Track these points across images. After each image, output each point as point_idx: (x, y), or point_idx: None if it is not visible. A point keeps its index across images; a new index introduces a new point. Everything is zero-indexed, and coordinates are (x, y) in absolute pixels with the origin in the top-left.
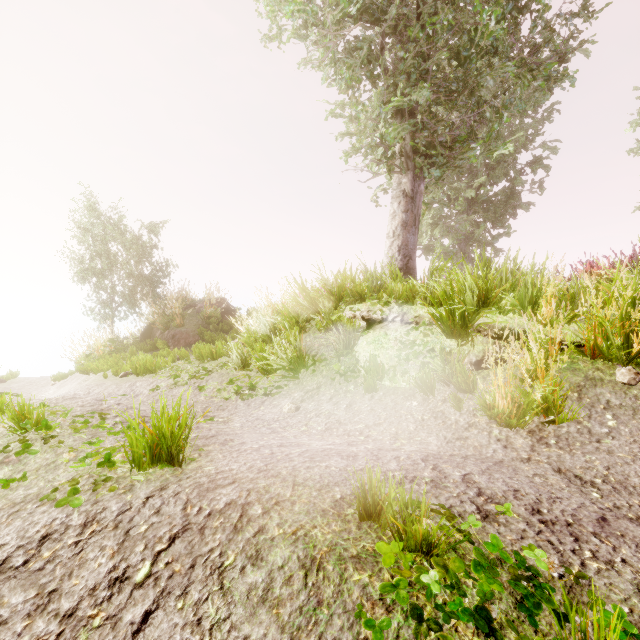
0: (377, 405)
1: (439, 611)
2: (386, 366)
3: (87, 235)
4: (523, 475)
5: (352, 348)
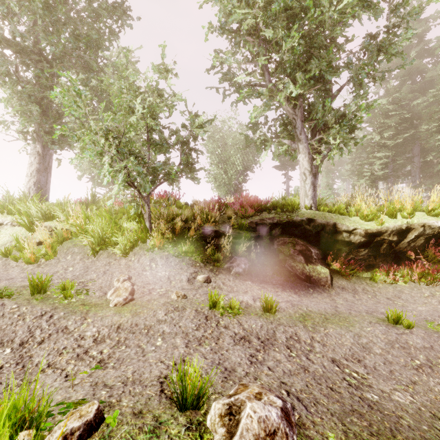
0: None
1: None
2: None
3: None
4: (10, 275)
5: None
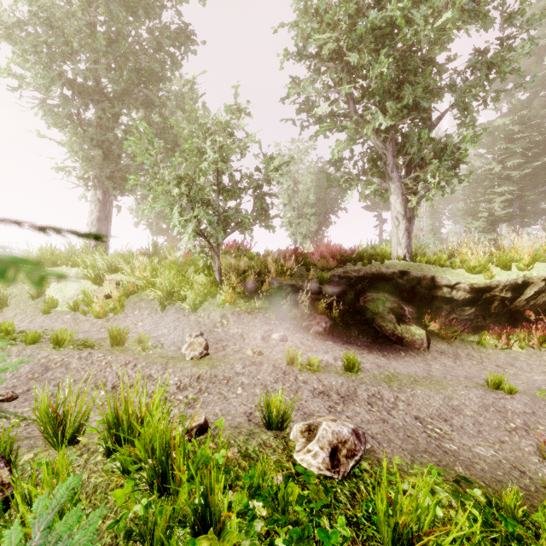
0: (47, 319)
1: (2, 339)
2: (61, 301)
3: None
4: (83, 329)
5: (43, 293)
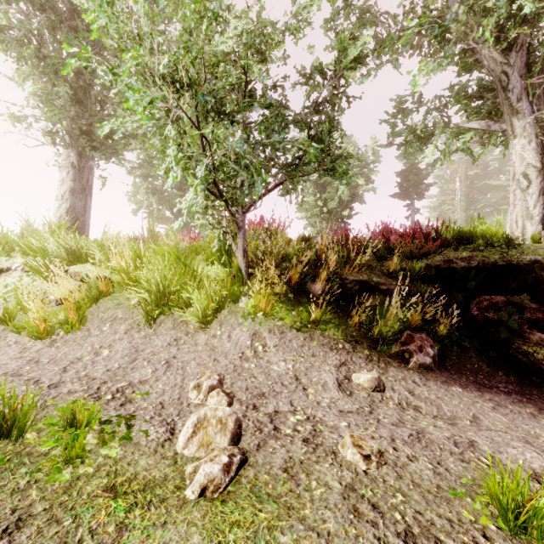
0: None
1: None
2: None
3: None
4: None
5: None
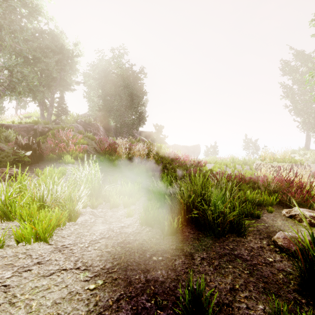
0: None
1: None
2: None
3: (245, 142)
4: None
5: None
